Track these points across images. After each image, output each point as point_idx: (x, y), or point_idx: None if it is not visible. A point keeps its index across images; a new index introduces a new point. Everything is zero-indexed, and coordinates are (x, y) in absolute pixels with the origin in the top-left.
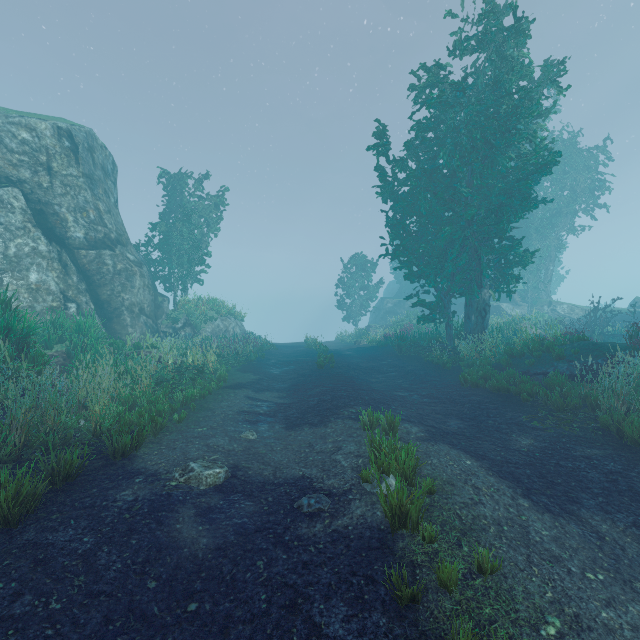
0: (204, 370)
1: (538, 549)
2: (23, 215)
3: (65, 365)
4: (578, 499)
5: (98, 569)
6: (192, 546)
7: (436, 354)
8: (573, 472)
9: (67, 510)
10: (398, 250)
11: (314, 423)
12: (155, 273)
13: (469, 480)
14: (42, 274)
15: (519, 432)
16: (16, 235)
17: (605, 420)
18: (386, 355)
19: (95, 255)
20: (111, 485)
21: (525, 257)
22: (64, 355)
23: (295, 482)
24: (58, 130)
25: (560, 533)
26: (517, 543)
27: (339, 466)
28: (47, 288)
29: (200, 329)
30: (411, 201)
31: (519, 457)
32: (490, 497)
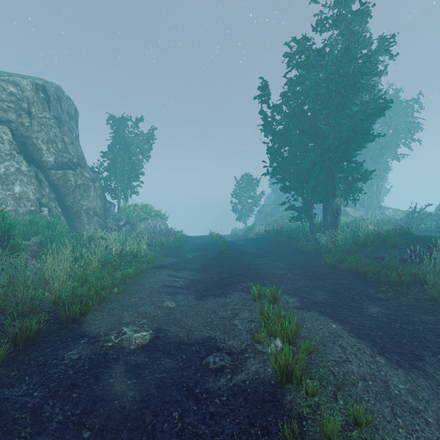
0: (138, 255)
1: (398, 401)
2: (10, 145)
3: (38, 251)
4: (422, 356)
5: (43, 421)
6: (121, 398)
7: (303, 244)
8: (414, 334)
9: (24, 368)
10: (275, 170)
11: (217, 294)
12: (105, 187)
13: (336, 341)
14: (23, 187)
15: (369, 302)
16: (5, 159)
17: (433, 293)
18: (267, 244)
19: (62, 174)
20: (61, 345)
21: (365, 175)
22: (38, 244)
23: (203, 342)
24: (36, 85)
25: (413, 386)
26: (381, 396)
27: (237, 329)
28: (27, 197)
29: (136, 226)
30: (285, 135)
31: (371, 321)
32: (354, 355)
